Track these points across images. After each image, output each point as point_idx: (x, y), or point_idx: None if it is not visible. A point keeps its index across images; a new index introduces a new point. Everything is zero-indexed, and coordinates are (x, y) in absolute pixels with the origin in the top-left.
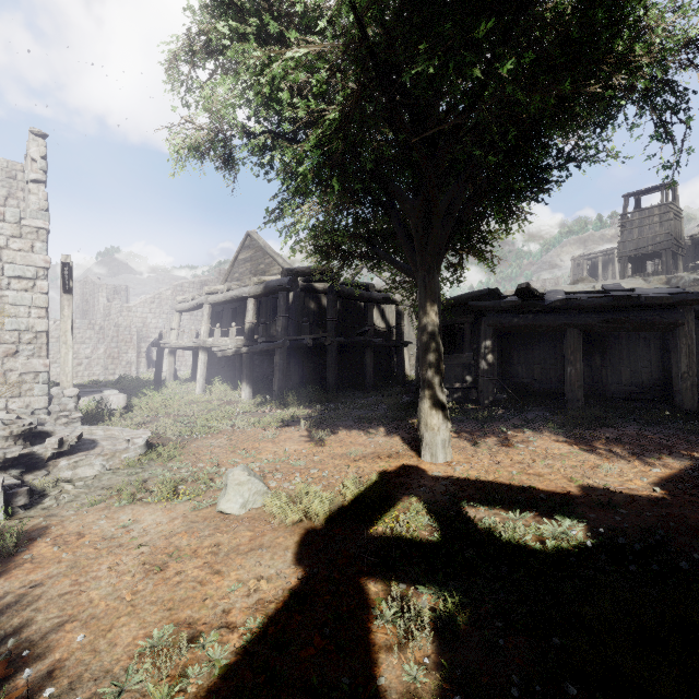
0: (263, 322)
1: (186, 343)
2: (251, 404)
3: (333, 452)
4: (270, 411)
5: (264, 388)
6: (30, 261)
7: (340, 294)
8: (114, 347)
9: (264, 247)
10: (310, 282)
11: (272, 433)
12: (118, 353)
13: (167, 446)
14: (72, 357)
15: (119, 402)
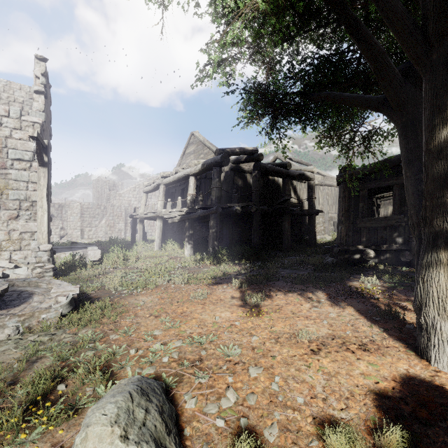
0: (201, 194)
1: (148, 214)
2: (191, 260)
3: (276, 330)
4: (205, 266)
5: (203, 247)
6: (27, 147)
7: (263, 170)
8: (111, 220)
9: (203, 141)
10: (238, 163)
11: (203, 291)
12: (113, 223)
13: (94, 304)
14: (47, 219)
15: (95, 256)
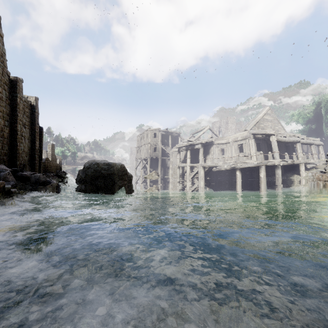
0: None
1: None
2: None
3: None
4: None
5: None
6: None
7: None
8: None
9: None
10: None
11: None
12: None
13: None
14: None
15: None
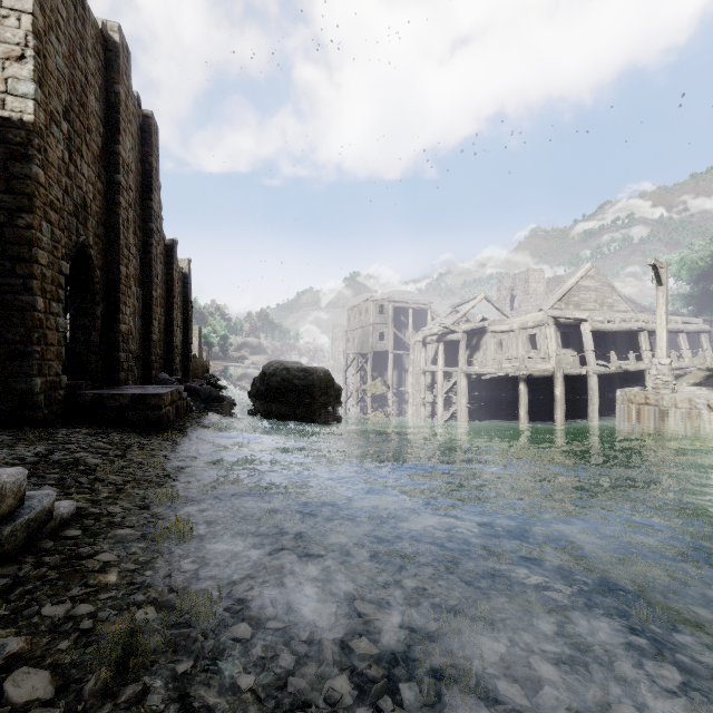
0: None
1: None
2: None
3: None
4: None
5: None
6: None
7: None
8: None
9: (630, 299)
10: None
11: None
12: None
13: None
14: None
15: None
